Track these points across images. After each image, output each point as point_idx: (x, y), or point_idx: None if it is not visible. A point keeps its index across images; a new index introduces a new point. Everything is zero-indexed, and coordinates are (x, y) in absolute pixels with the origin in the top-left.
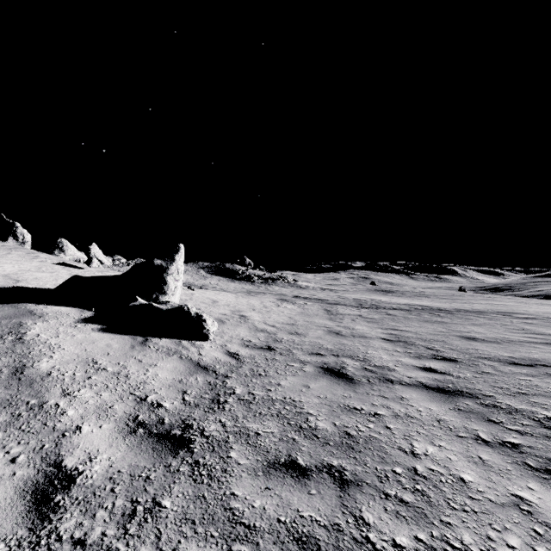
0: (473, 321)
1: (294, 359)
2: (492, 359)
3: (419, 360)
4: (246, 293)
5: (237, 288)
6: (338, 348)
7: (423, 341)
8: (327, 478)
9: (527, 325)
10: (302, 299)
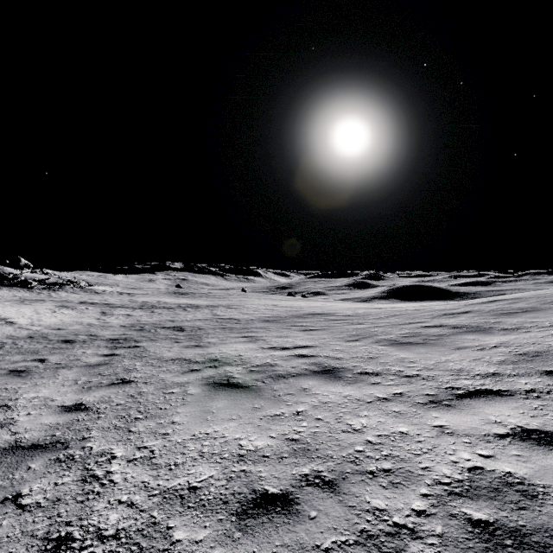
0: (199, 312)
1: (46, 340)
2: (163, 327)
3: (126, 332)
4: (19, 301)
5: (5, 297)
6: (83, 332)
7: (144, 324)
8: (37, 360)
9: (221, 312)
10: (88, 304)
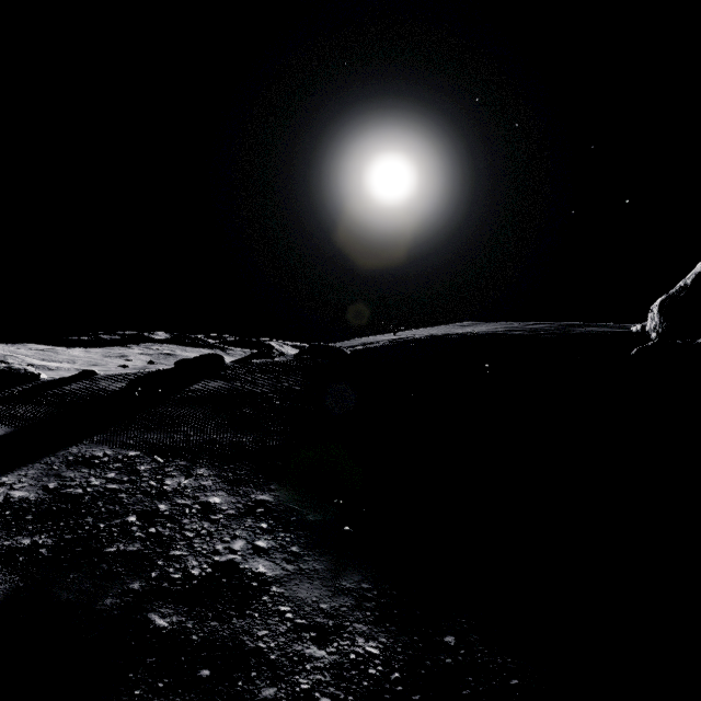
0: None
1: None
2: None
3: None
4: None
5: None
6: None
7: None
8: None
9: None
10: None
